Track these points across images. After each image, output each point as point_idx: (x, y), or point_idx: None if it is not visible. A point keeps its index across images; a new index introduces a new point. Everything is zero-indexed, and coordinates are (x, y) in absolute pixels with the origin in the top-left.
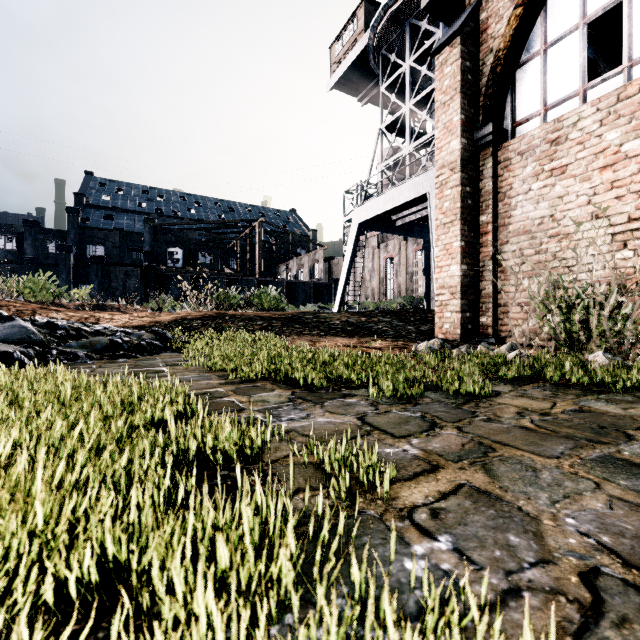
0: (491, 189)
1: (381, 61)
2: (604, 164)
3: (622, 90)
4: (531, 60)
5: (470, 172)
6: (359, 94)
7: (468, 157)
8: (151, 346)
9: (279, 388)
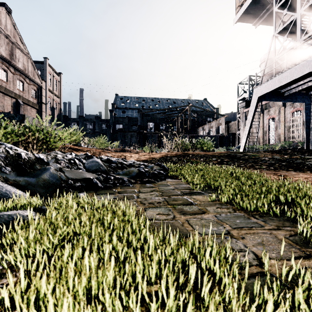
0: None
1: None
2: None
3: None
4: None
5: None
6: (254, 21)
7: None
8: (160, 174)
9: None
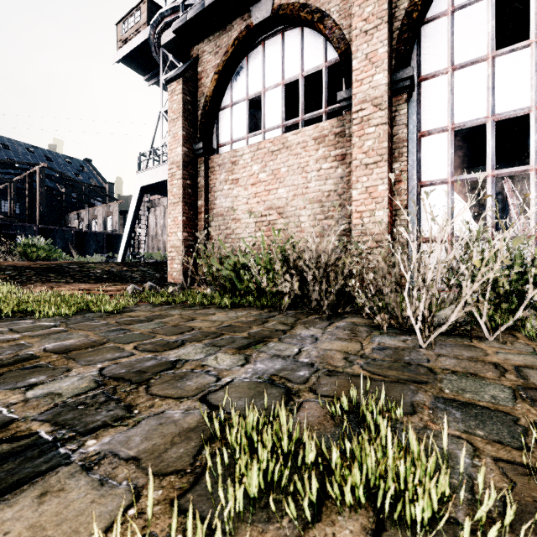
0: (203, 184)
1: (162, 56)
2: (253, 182)
3: (259, 144)
4: (226, 109)
5: (190, 171)
6: (146, 75)
7: (189, 160)
8: None
9: None
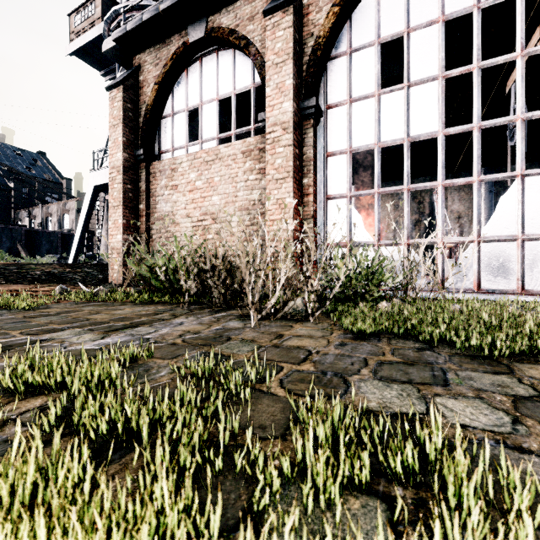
0: (145, 189)
1: None
2: (190, 189)
3: (196, 154)
4: (167, 117)
5: (131, 175)
6: (102, 69)
7: (129, 166)
8: None
9: None
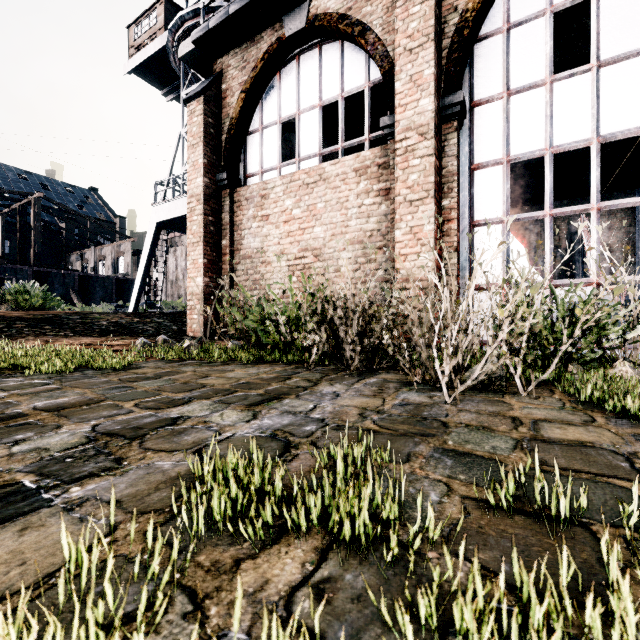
0: (228, 221)
1: (182, 66)
2: (285, 220)
3: (293, 175)
4: (255, 133)
5: (213, 205)
6: (163, 88)
7: (211, 193)
8: None
9: None
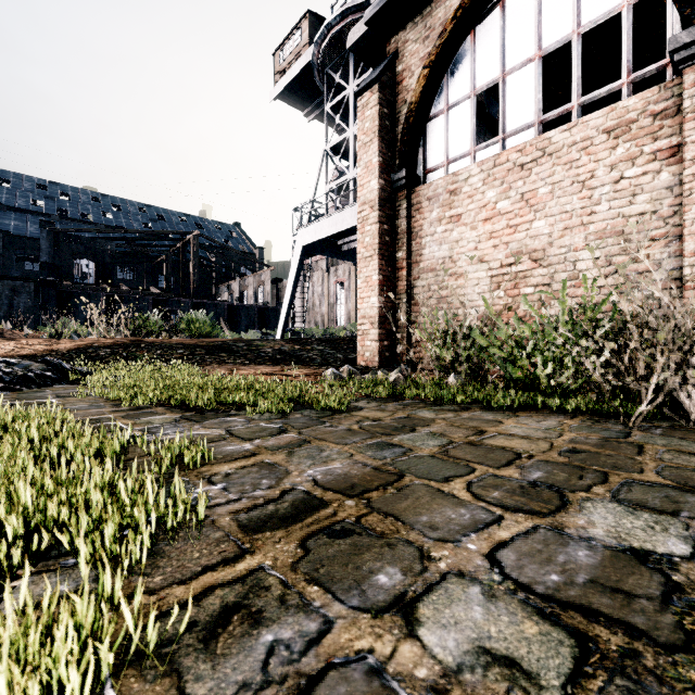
0: (406, 228)
1: (326, 79)
2: (486, 217)
3: (497, 157)
4: (438, 116)
5: (388, 211)
6: (305, 109)
7: (386, 197)
8: (41, 378)
9: (171, 412)
